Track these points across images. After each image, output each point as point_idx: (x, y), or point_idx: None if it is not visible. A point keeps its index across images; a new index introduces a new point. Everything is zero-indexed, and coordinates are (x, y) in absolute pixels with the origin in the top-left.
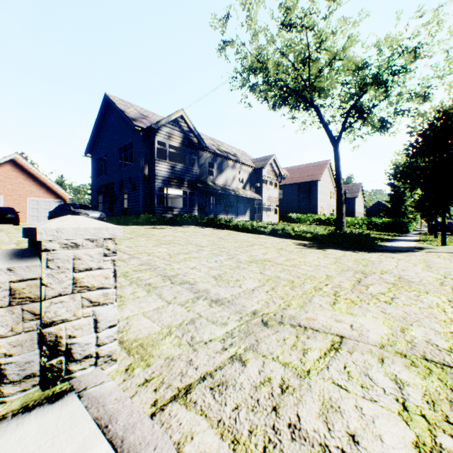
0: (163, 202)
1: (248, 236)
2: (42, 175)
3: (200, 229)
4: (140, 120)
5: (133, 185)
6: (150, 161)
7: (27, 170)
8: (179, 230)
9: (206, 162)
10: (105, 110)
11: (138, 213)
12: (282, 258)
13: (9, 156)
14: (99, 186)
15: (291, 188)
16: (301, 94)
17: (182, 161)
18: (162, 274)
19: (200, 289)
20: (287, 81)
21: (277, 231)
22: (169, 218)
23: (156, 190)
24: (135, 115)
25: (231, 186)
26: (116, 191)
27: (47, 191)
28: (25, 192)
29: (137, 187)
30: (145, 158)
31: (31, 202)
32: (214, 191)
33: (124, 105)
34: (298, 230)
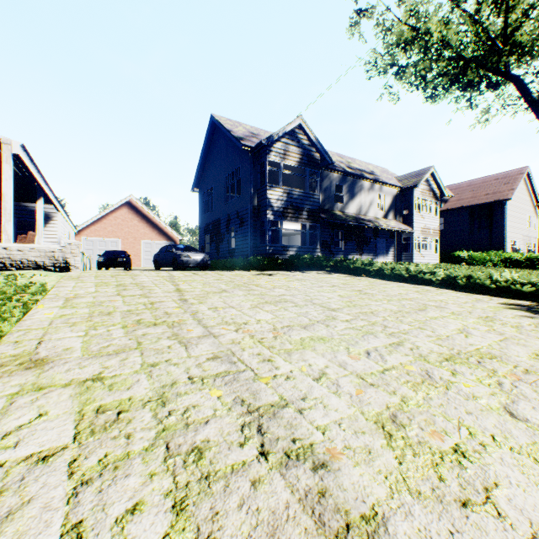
0: (276, 240)
1: (403, 287)
2: (154, 216)
3: (325, 276)
4: (248, 139)
5: (240, 220)
6: (260, 188)
7: (141, 211)
8: (295, 277)
9: (332, 185)
10: (211, 135)
11: (246, 254)
12: (519, 349)
13: (125, 198)
14: (206, 224)
15: (458, 214)
16: (490, 58)
17: (301, 188)
18: (245, 402)
19: (351, 509)
20: (462, 43)
21: (455, 281)
22: (283, 260)
23: (266, 225)
24: (243, 134)
25: (367, 215)
26: (222, 229)
27: (159, 233)
28: (139, 234)
29: (245, 223)
30: (254, 185)
31: (144, 244)
32: (343, 223)
33: (231, 125)
34: (501, 279)
